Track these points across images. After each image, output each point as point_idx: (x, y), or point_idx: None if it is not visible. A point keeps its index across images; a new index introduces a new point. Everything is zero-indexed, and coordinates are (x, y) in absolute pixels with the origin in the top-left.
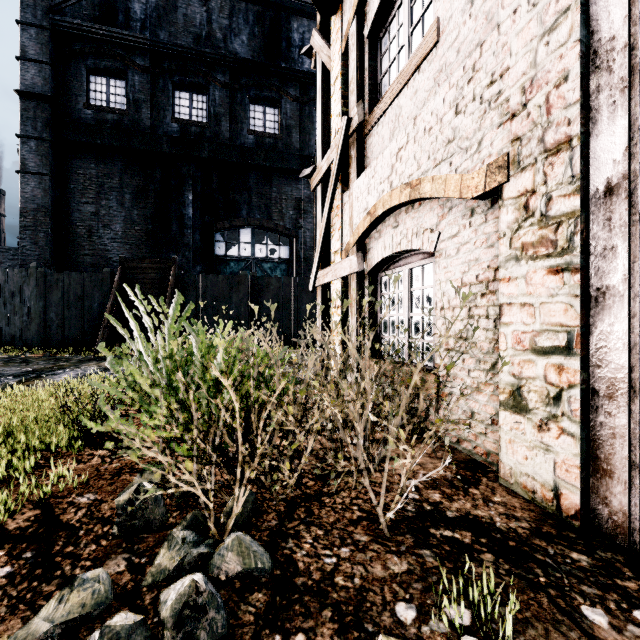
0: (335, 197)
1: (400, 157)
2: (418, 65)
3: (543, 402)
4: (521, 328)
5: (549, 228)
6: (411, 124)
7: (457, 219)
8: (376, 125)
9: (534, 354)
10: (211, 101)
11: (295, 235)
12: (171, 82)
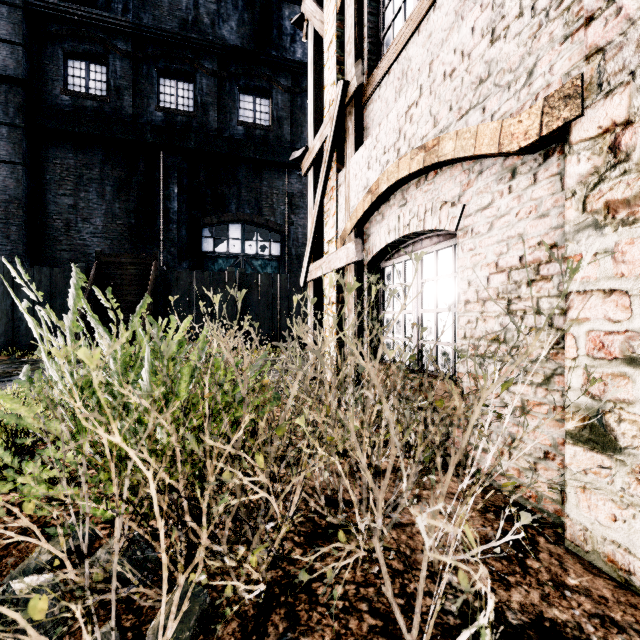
0: (329, 178)
1: (410, 116)
2: None
3: None
4: (605, 327)
5: None
6: (425, 72)
7: (490, 185)
8: (378, 88)
9: (630, 366)
10: (198, 90)
11: (287, 231)
12: (155, 68)
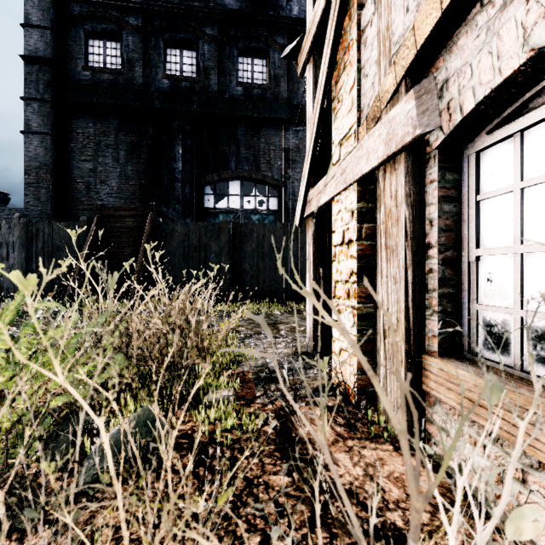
0: (342, 35)
1: None
2: None
3: None
4: None
5: None
6: None
7: None
8: None
9: None
10: (200, 55)
11: (283, 186)
12: (162, 39)
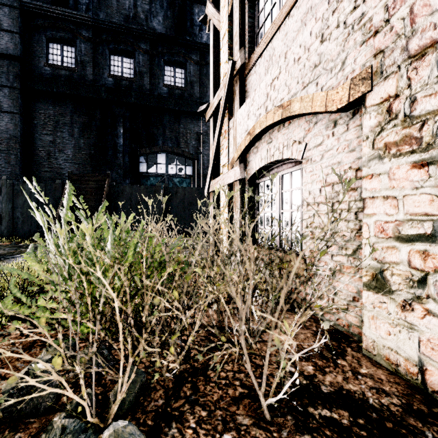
0: (223, 124)
1: (274, 86)
2: (288, 12)
3: (407, 285)
4: (384, 218)
5: (413, 127)
6: (283, 58)
7: (321, 131)
8: (254, 66)
9: (397, 241)
10: (136, 63)
11: (196, 158)
12: (108, 49)
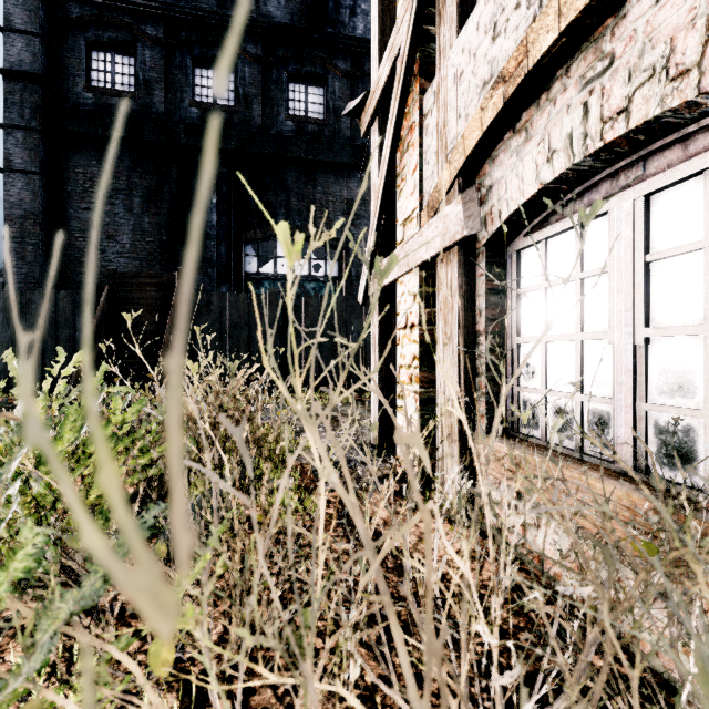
0: (405, 113)
1: None
2: None
3: None
4: None
5: None
6: None
7: None
8: None
9: None
10: (240, 79)
11: (345, 246)
12: (190, 56)
